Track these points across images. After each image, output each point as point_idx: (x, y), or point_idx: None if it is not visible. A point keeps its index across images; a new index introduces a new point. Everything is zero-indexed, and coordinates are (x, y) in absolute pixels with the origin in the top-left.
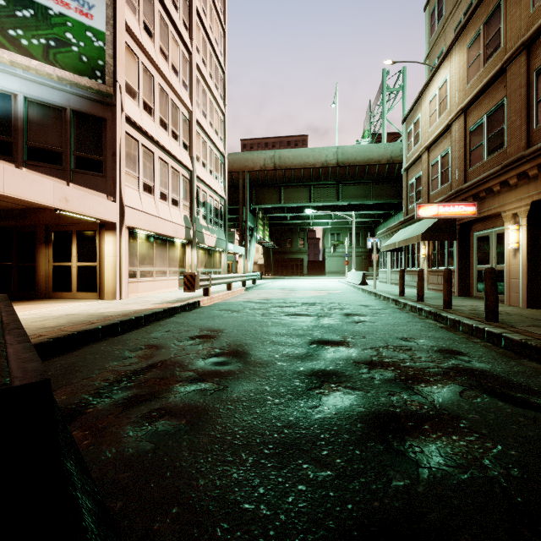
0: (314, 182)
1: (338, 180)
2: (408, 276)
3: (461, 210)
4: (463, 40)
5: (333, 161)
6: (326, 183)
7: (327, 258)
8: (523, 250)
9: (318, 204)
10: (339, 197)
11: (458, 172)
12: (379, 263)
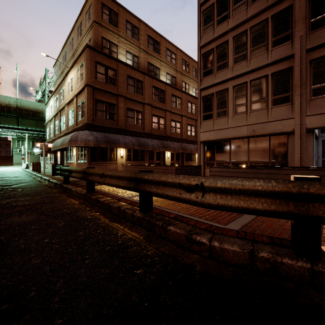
0: (0, 112)
1: (18, 115)
2: (46, 165)
3: (51, 145)
4: (54, 96)
5: (14, 105)
6: (10, 115)
7: (15, 155)
8: (60, 158)
9: (4, 125)
10: (19, 124)
11: (54, 133)
12: (40, 159)
